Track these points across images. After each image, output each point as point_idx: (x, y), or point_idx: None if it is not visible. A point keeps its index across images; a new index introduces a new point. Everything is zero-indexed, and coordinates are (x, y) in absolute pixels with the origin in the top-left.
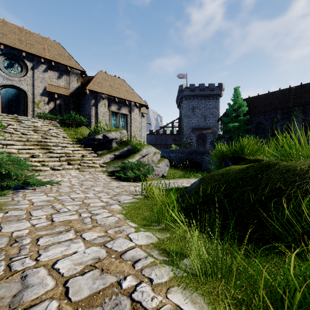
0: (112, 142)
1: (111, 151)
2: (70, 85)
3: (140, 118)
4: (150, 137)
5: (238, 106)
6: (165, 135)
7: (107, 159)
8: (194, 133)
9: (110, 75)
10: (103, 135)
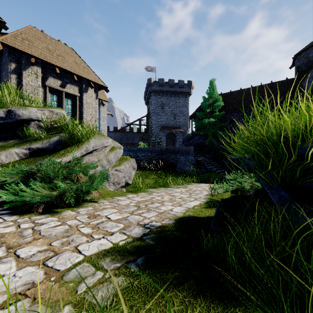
0: (28, 126)
1: (24, 142)
2: None
3: (97, 104)
4: (114, 135)
5: (213, 100)
6: (132, 134)
7: (11, 157)
8: (164, 132)
9: (49, 37)
10: (8, 111)
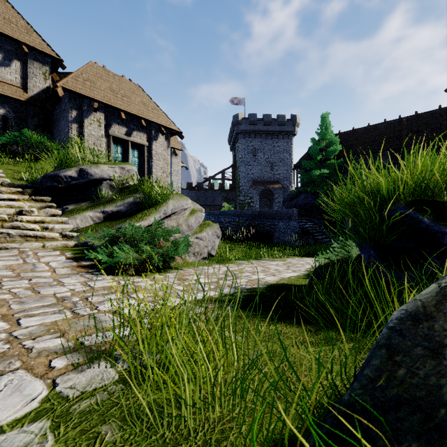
0: (100, 186)
1: (97, 204)
2: (30, 81)
3: (169, 154)
4: (188, 193)
5: (327, 143)
6: (212, 192)
7: (86, 221)
8: (256, 189)
9: (112, 73)
10: (80, 170)
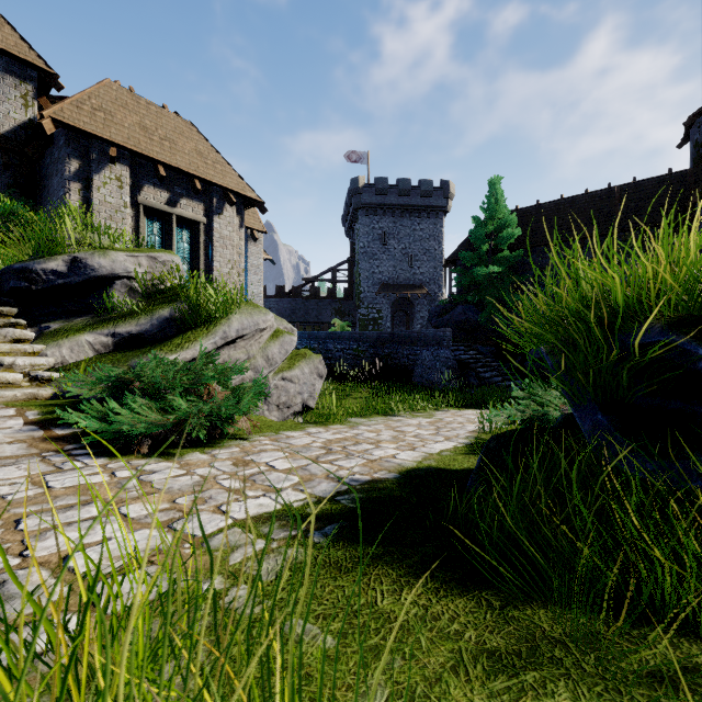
0: (110, 289)
1: (104, 321)
2: None
3: (243, 238)
4: (278, 304)
5: (497, 225)
6: (316, 301)
7: (80, 351)
8: (387, 298)
9: (144, 101)
10: (72, 259)
